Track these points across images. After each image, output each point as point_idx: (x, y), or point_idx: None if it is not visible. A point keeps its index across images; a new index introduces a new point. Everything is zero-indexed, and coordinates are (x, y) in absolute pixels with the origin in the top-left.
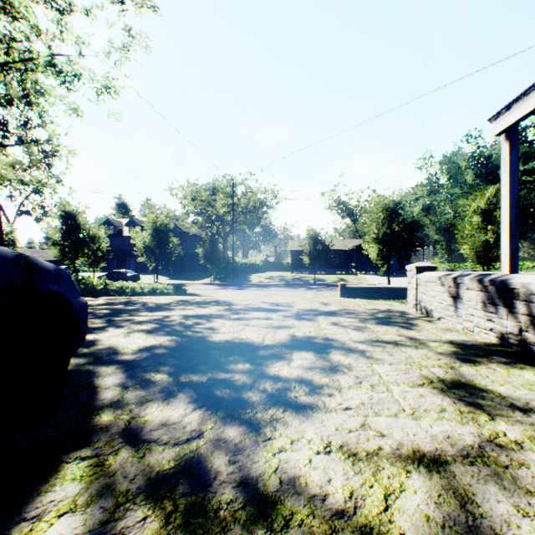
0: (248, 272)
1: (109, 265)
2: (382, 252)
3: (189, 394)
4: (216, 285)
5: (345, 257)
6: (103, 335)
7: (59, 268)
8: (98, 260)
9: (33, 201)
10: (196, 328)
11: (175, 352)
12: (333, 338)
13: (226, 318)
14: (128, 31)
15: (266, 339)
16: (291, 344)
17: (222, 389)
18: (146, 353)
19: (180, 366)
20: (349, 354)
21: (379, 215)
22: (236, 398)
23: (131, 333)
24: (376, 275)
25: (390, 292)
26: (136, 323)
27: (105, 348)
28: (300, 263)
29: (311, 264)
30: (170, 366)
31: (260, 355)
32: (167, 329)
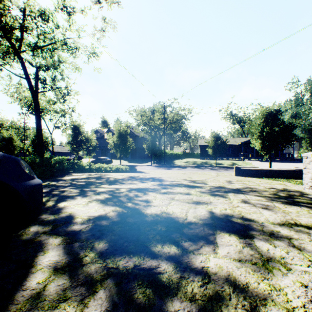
0: (173, 158)
1: (97, 154)
2: (265, 145)
3: (109, 294)
4: (154, 166)
5: (236, 149)
6: (70, 203)
7: (5, 155)
8: (91, 152)
9: (61, 121)
10: (135, 200)
11: (114, 224)
12: (249, 217)
13: (157, 192)
14: (104, 20)
15: (188, 215)
16: (211, 223)
17: (145, 289)
18: (91, 224)
19: (113, 243)
20: (274, 241)
21: (263, 120)
22: (160, 311)
23: (90, 202)
24: (258, 161)
25: (273, 173)
26: (96, 194)
27: (65, 216)
28: (205, 153)
29: (213, 154)
30: (104, 242)
31: (184, 235)
32: (114, 200)
